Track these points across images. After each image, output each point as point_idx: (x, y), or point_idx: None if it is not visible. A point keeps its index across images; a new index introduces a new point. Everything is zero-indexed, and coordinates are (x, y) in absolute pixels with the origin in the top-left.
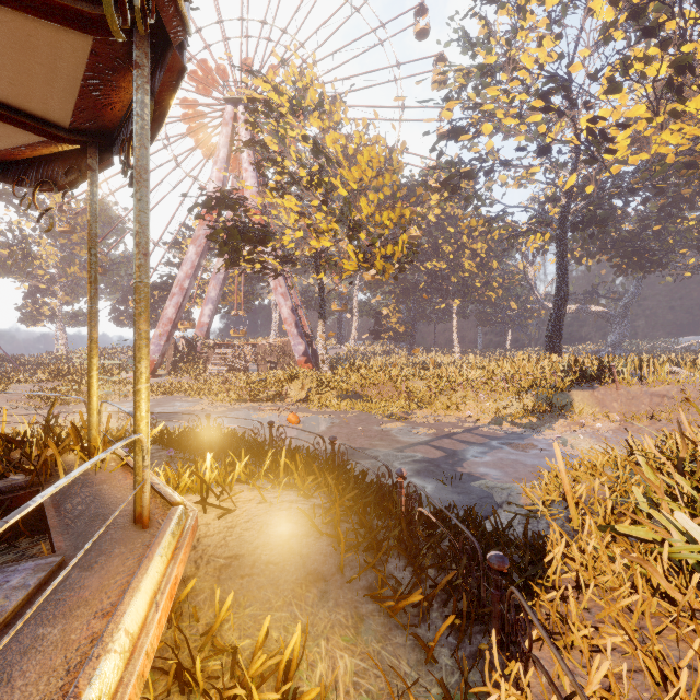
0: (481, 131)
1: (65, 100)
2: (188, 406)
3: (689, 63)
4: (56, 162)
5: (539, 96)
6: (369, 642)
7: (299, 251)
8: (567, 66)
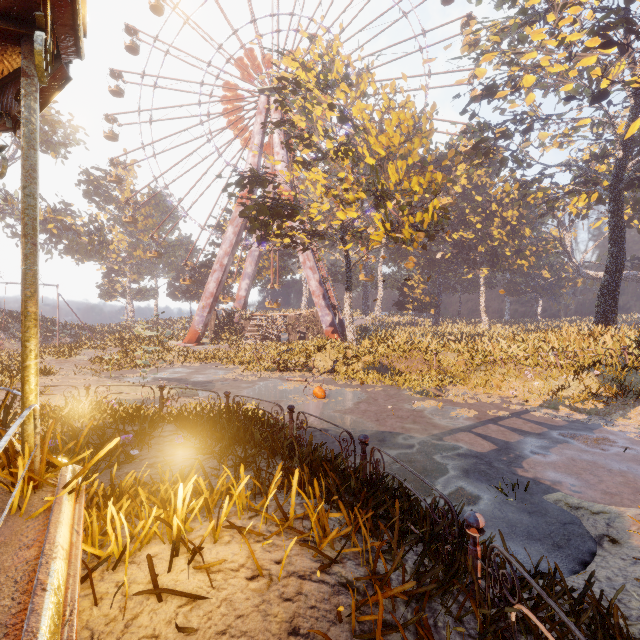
0: (521, 85)
1: None
2: (222, 374)
3: None
4: (9, 87)
5: (595, 34)
6: None
7: (325, 223)
8: None
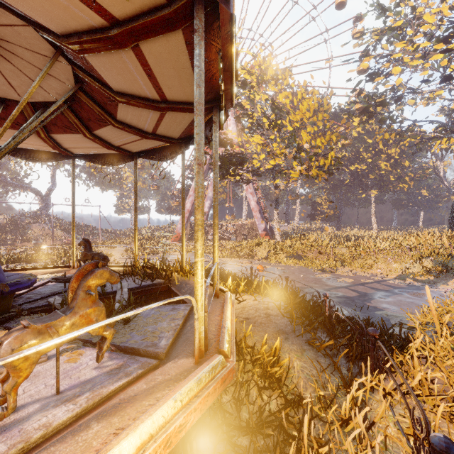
0: (391, 73)
1: (180, 130)
2: None
3: None
4: (166, 149)
5: (440, 40)
6: (307, 359)
7: (262, 167)
8: None
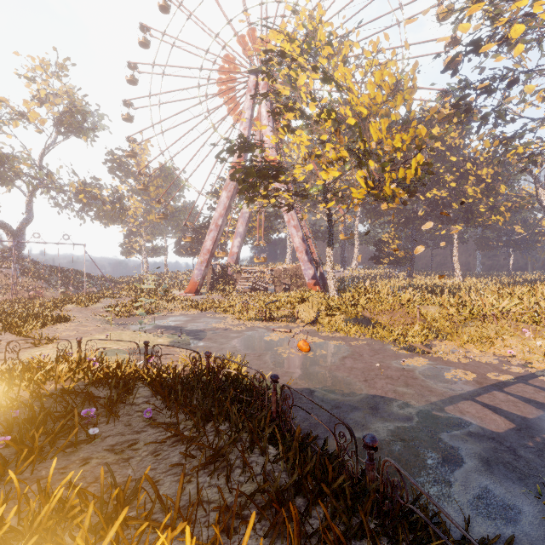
0: (508, 36)
1: None
2: (214, 323)
3: None
4: None
5: None
6: None
7: (308, 183)
8: None
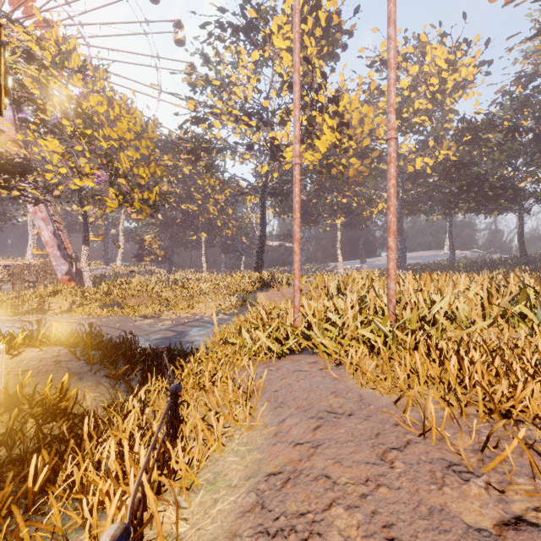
0: (213, 125)
1: None
2: None
3: (311, 123)
4: None
5: (246, 114)
6: (103, 389)
7: (62, 186)
8: (264, 98)
